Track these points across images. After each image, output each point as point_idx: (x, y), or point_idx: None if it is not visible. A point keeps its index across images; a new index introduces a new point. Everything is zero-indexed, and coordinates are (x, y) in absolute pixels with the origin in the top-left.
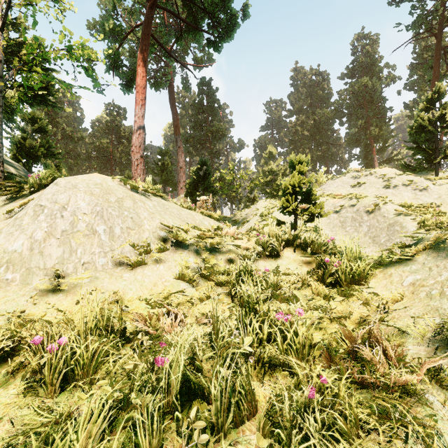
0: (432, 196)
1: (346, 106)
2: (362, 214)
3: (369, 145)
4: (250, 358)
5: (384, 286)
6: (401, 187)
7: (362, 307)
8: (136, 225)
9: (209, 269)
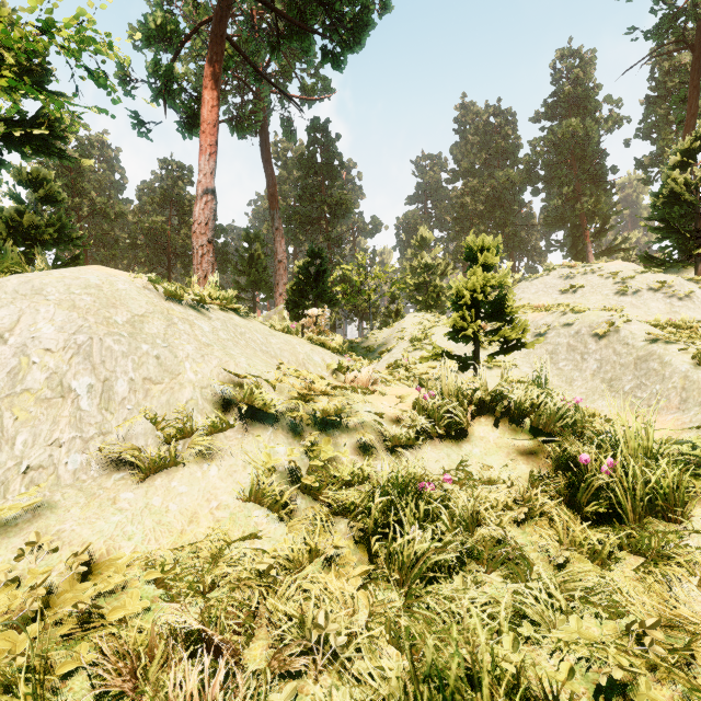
0: None
1: (544, 164)
2: (587, 340)
3: (580, 226)
4: None
5: None
6: (646, 294)
7: None
8: (167, 373)
9: (319, 471)
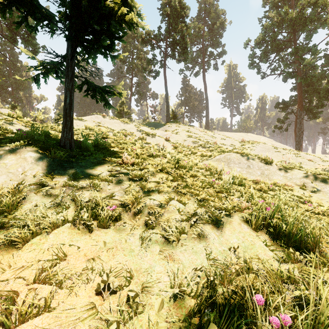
0: None
1: None
2: None
3: None
4: None
5: None
6: None
7: None
8: None
9: None
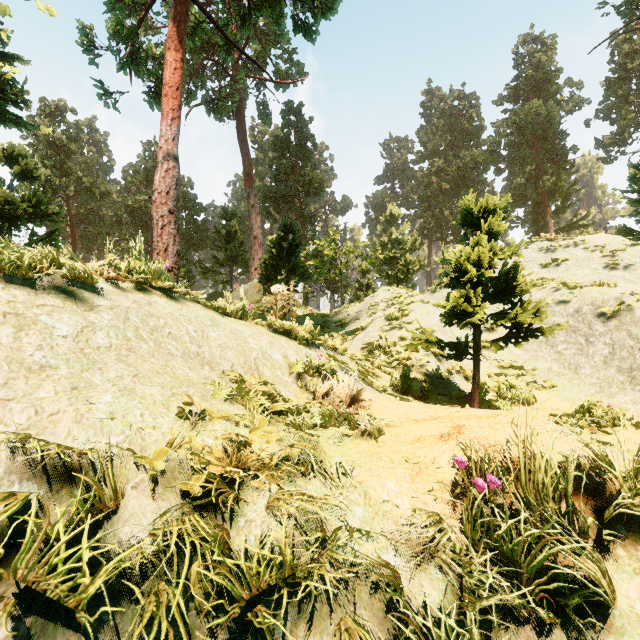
0: None
1: (506, 144)
2: (591, 319)
3: (542, 203)
4: None
5: None
6: None
7: None
8: None
9: None
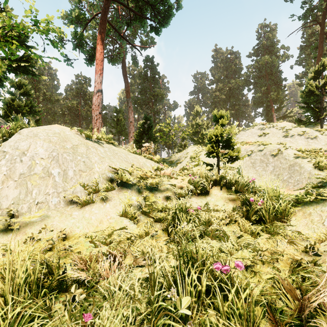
0: (321, 143)
1: (253, 76)
2: (268, 157)
3: (270, 105)
4: (188, 325)
5: (305, 225)
6: (296, 137)
7: (289, 246)
8: (88, 168)
9: (149, 206)
